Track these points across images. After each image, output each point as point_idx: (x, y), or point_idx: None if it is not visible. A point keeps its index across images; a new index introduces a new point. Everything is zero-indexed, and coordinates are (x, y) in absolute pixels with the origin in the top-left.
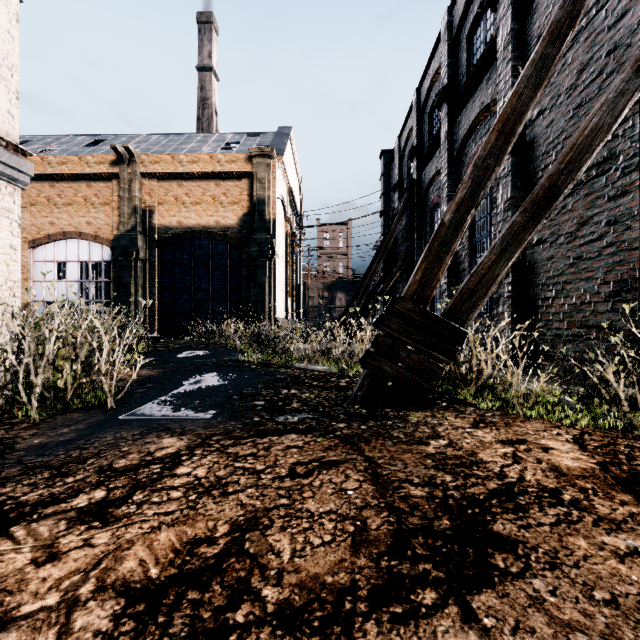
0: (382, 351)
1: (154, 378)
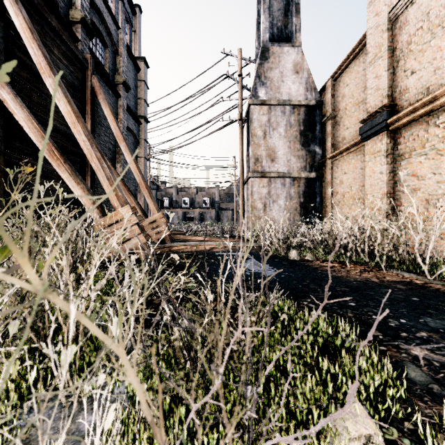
0: (143, 232)
1: (306, 268)
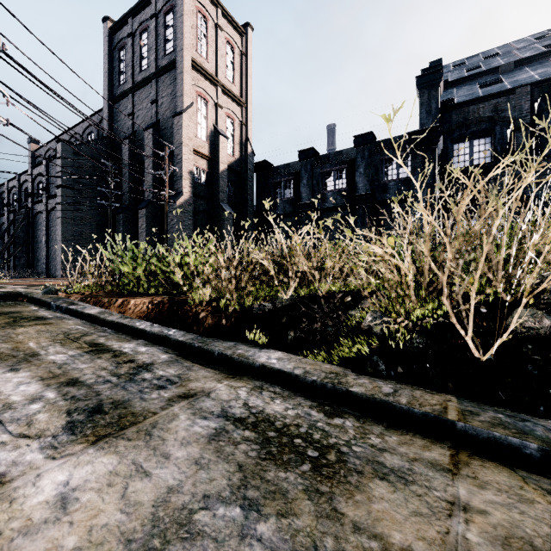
0: None
1: None
